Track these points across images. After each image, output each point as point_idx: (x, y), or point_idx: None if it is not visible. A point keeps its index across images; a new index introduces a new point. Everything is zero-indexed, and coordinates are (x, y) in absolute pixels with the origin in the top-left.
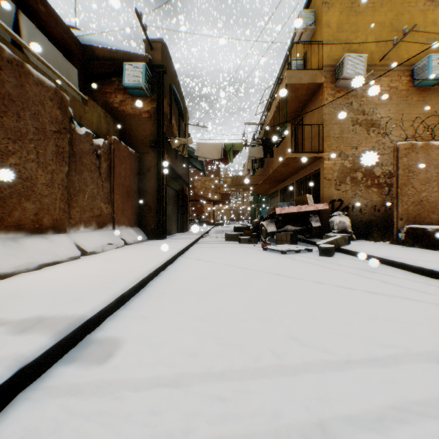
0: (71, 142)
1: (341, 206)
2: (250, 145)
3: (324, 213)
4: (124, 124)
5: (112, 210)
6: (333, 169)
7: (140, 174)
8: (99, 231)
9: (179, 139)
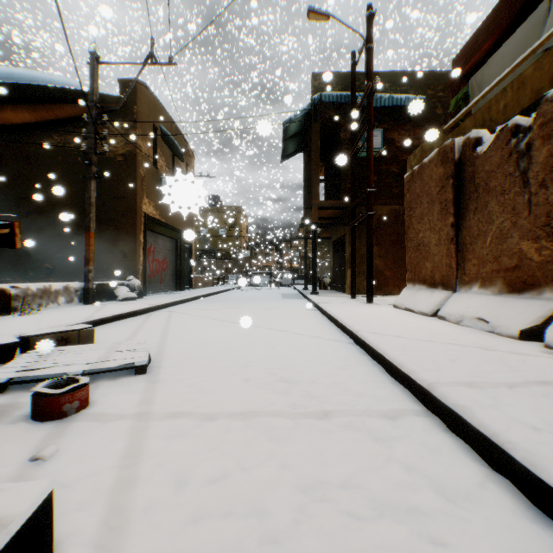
0: (472, 176)
1: None
2: None
3: None
4: None
5: None
6: None
7: None
8: (507, 297)
9: None
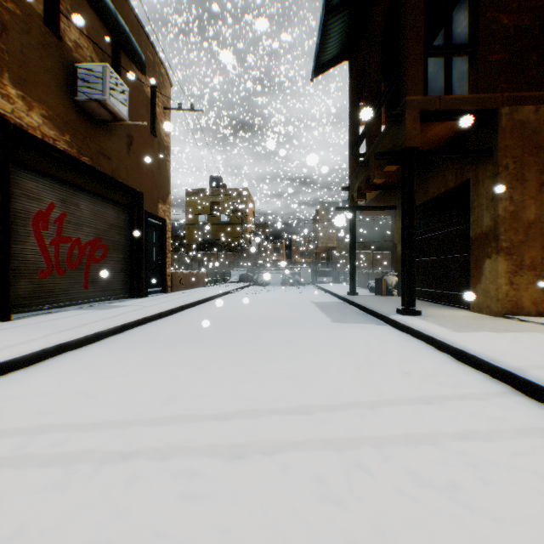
0: None
1: None
2: None
3: None
4: None
5: None
6: None
7: None
8: None
9: None
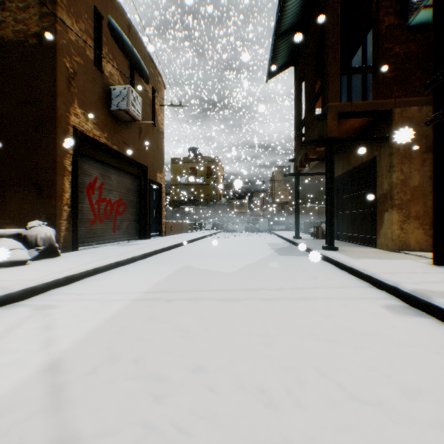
0: None
1: None
2: None
3: None
4: None
5: None
6: None
7: None
8: None
9: None
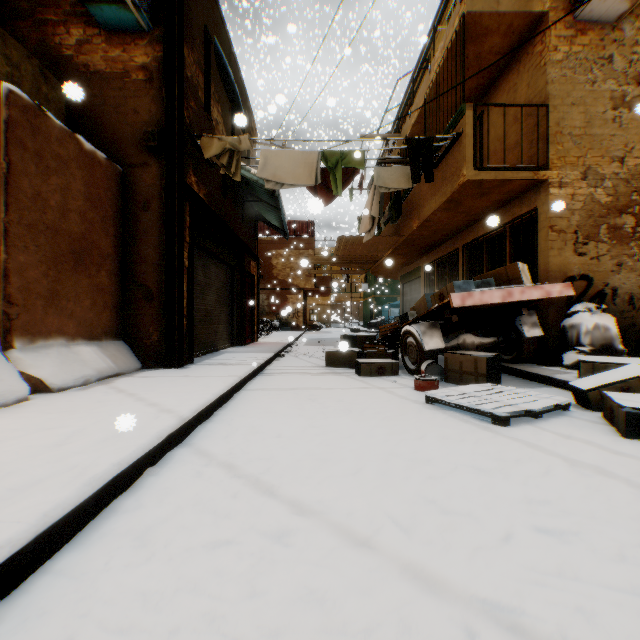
0: None
1: (586, 292)
2: (369, 185)
3: (550, 307)
4: (88, 97)
5: (4, 294)
6: (570, 208)
7: (126, 215)
8: None
9: (220, 139)
